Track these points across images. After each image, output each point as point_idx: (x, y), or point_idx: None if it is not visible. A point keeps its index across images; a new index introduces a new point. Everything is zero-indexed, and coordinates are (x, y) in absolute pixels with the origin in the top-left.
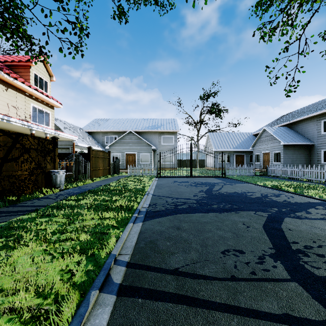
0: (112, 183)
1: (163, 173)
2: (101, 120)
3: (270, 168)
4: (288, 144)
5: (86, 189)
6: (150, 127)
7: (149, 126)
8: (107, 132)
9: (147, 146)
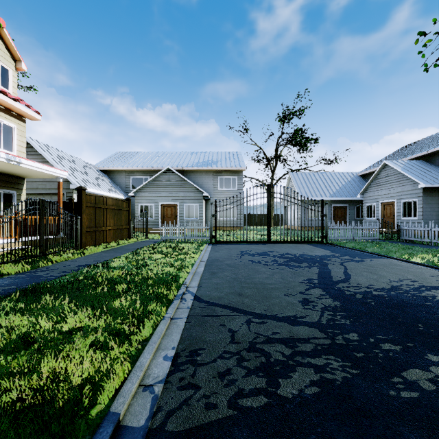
0: (119, 257)
1: (220, 235)
2: (126, 154)
3: (407, 228)
4: (431, 187)
5: (39, 280)
6: (200, 163)
7: (199, 162)
8: (133, 170)
9: (196, 192)
